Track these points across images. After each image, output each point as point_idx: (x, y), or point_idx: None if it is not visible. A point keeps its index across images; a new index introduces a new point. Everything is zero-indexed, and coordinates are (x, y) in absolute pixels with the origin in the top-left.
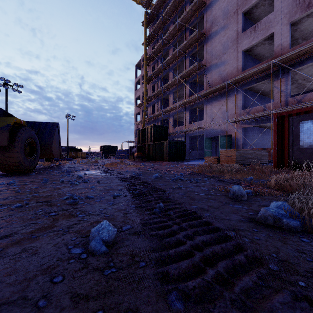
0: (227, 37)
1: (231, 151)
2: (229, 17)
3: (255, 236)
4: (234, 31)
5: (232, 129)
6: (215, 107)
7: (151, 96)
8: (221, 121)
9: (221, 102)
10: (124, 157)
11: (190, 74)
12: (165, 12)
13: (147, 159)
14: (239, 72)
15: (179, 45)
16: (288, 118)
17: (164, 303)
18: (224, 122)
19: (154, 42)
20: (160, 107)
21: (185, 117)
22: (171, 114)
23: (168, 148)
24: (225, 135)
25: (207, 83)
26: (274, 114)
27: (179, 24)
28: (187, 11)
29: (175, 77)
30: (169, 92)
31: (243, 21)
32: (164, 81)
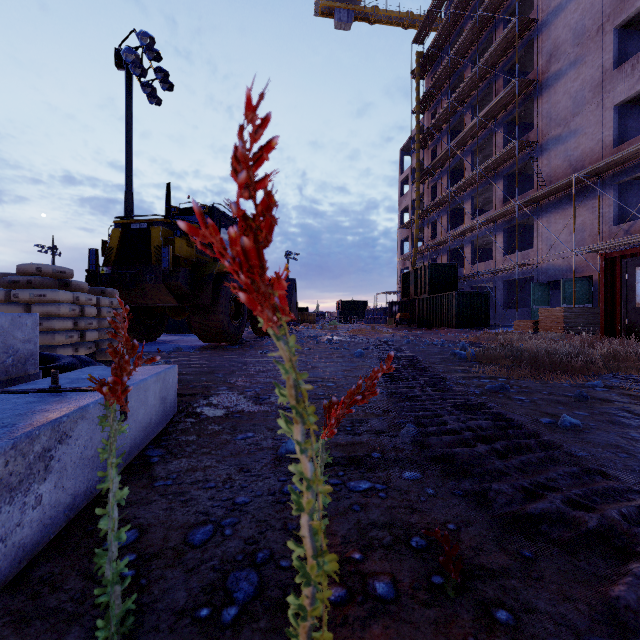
0: (582, 81)
1: (556, 310)
2: (586, 42)
3: (433, 359)
4: (598, 67)
5: (593, 265)
6: (556, 222)
7: (429, 207)
8: (562, 252)
9: (569, 213)
10: (379, 321)
11: (505, 160)
12: (454, 50)
13: (419, 325)
14: (607, 149)
15: (485, 102)
16: (620, 261)
17: (378, 361)
18: (576, 252)
19: (436, 104)
20: (447, 226)
21: (495, 243)
22: (469, 238)
23: (455, 305)
24: (577, 277)
25: (539, 175)
26: (601, 255)
27: (481, 69)
28: (496, 45)
29: (473, 171)
30: (465, 197)
31: (621, 41)
32: (455, 175)
